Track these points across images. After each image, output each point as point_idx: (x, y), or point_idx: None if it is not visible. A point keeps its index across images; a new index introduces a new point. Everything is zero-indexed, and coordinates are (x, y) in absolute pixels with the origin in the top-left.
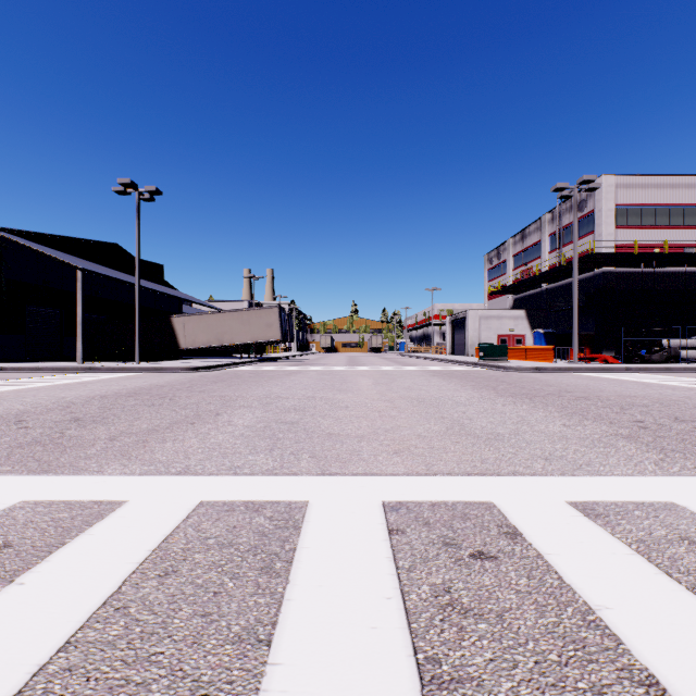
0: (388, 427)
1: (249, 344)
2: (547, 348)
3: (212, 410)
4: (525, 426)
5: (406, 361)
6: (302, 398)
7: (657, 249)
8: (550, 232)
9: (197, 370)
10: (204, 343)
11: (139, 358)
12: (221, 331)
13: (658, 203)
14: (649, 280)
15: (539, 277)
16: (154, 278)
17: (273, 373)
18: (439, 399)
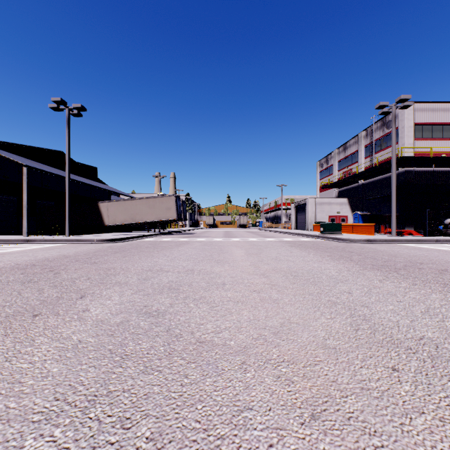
0: (277, 325)
1: (154, 222)
2: (370, 225)
3: (81, 289)
4: (449, 322)
5: (265, 234)
6: (182, 271)
7: (444, 154)
8: (365, 144)
9: (110, 241)
10: (122, 221)
11: (69, 232)
12: (134, 212)
13: (444, 122)
14: (438, 176)
15: (359, 175)
16: (90, 176)
17: (167, 244)
18: (311, 273)
